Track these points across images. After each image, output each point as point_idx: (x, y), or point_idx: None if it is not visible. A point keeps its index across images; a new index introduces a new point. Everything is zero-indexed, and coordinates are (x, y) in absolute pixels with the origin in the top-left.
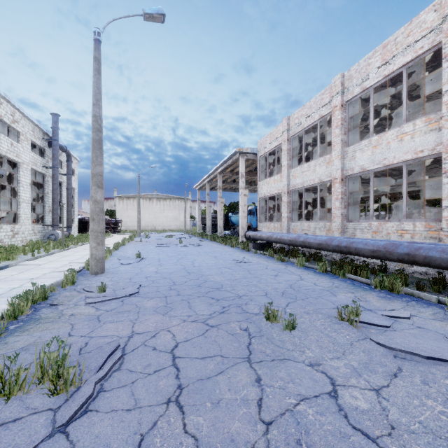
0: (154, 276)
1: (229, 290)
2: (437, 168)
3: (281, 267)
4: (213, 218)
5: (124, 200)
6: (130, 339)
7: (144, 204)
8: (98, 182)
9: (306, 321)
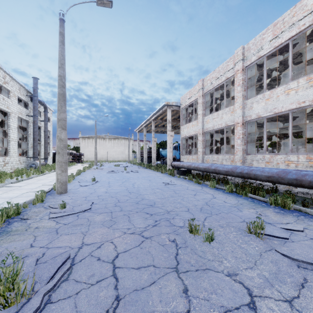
0: (104, 195)
1: (160, 206)
2: (312, 115)
3: (198, 188)
4: (148, 152)
5: (86, 139)
6: (80, 249)
7: (100, 142)
8: (62, 125)
9: (221, 234)
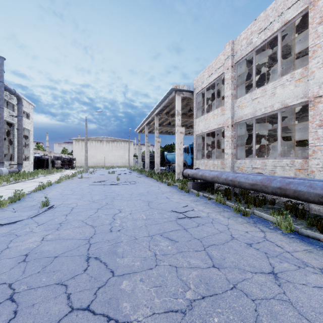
0: None
1: None
2: None
3: (255, 234)
4: (151, 156)
5: (80, 142)
6: None
7: (96, 145)
8: None
9: None
